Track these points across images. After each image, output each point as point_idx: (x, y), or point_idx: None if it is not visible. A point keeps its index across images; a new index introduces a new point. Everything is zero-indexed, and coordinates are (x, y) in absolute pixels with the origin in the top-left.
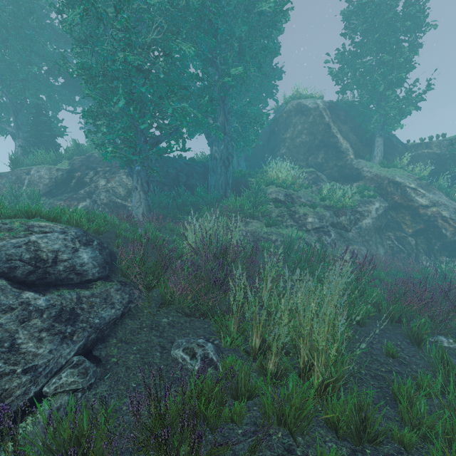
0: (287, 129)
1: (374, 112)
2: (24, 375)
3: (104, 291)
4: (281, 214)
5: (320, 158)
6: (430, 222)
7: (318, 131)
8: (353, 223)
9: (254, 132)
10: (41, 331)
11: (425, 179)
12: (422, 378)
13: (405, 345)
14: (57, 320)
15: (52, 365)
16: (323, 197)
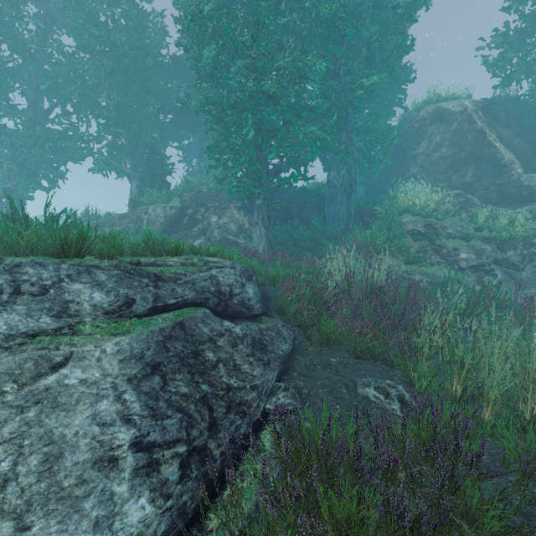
0: (420, 142)
1: None
2: (252, 391)
3: (274, 325)
4: (423, 249)
5: (470, 176)
6: None
7: (465, 141)
8: (526, 259)
9: (381, 150)
10: (248, 356)
11: None
12: None
13: None
14: (254, 348)
15: (265, 387)
16: (479, 227)
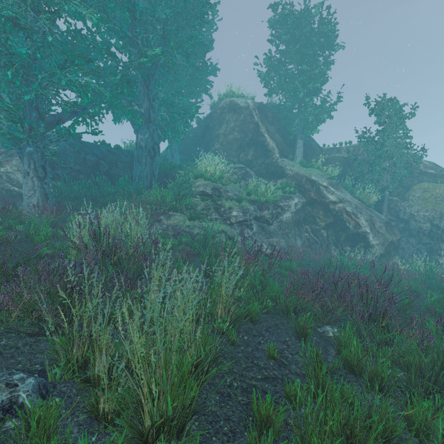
0: (221, 125)
1: (296, 117)
2: None
3: None
4: (207, 208)
5: (251, 155)
6: (338, 216)
7: (248, 129)
8: (274, 217)
9: (182, 123)
10: None
11: (335, 179)
12: (290, 386)
13: (292, 340)
14: None
15: None
16: (249, 192)
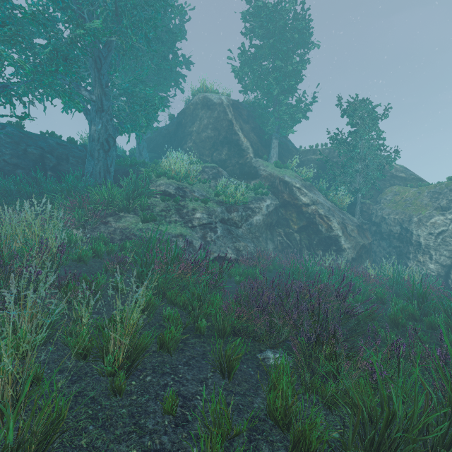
0: (194, 122)
1: (271, 115)
2: None
3: None
4: (167, 209)
5: (224, 154)
6: (311, 219)
7: (222, 127)
8: (244, 219)
9: (144, 115)
10: None
11: (310, 181)
12: None
13: (216, 377)
14: None
15: None
16: (217, 192)
